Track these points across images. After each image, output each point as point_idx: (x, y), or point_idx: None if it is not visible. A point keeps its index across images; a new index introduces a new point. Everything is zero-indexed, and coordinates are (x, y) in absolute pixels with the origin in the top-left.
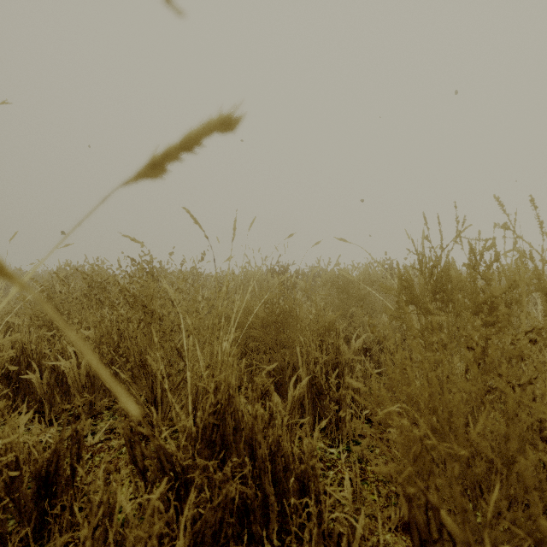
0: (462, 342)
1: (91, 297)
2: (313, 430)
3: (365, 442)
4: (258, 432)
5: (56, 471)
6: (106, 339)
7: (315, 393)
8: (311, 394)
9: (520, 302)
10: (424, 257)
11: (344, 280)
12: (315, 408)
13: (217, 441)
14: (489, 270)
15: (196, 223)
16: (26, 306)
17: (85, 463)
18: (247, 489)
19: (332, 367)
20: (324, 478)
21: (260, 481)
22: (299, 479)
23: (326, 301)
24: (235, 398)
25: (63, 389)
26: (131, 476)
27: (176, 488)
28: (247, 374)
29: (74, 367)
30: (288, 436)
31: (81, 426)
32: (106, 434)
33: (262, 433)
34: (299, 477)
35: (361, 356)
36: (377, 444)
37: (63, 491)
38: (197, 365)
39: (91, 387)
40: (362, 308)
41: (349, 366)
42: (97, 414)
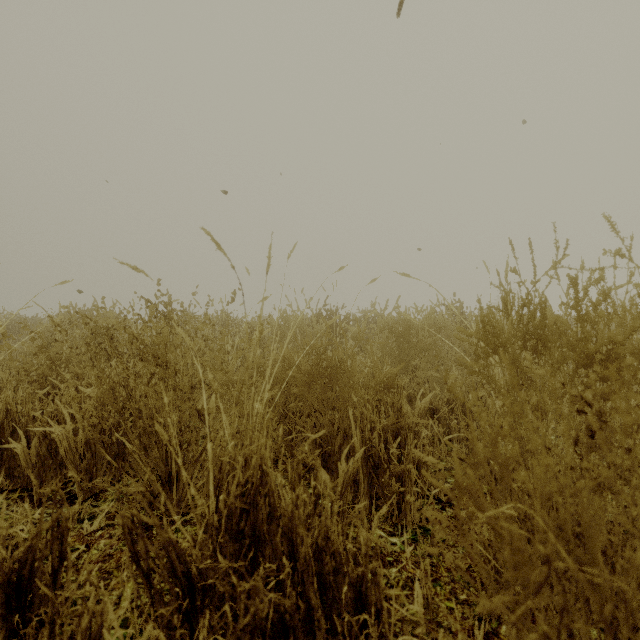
0: (570, 404)
1: (95, 347)
2: (369, 513)
3: (440, 535)
4: (299, 525)
5: (32, 575)
6: (107, 399)
7: (372, 466)
8: (367, 467)
9: (639, 352)
10: (508, 296)
11: (404, 326)
12: (372, 486)
13: (246, 532)
14: (596, 310)
15: (219, 249)
16: (11, 357)
17: (79, 558)
18: (284, 600)
19: (392, 434)
20: (384, 577)
21: (302, 588)
22: (354, 585)
23: (383, 351)
24: (269, 477)
25: (57, 460)
26: (132, 580)
27: (191, 597)
28: (287, 442)
29: (70, 433)
30: (339, 528)
31: (65, 516)
32: (108, 519)
33: (305, 520)
34: (354, 582)
35: (427, 419)
36: (450, 531)
37: (42, 600)
38: (221, 432)
39: (92, 459)
40: (427, 361)
41: (412, 431)
42: (99, 492)
